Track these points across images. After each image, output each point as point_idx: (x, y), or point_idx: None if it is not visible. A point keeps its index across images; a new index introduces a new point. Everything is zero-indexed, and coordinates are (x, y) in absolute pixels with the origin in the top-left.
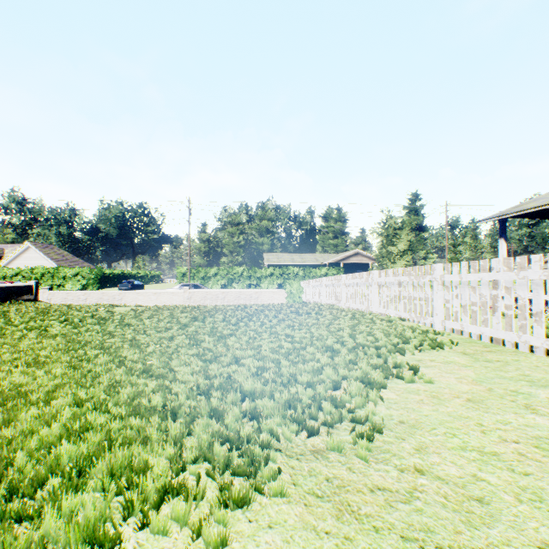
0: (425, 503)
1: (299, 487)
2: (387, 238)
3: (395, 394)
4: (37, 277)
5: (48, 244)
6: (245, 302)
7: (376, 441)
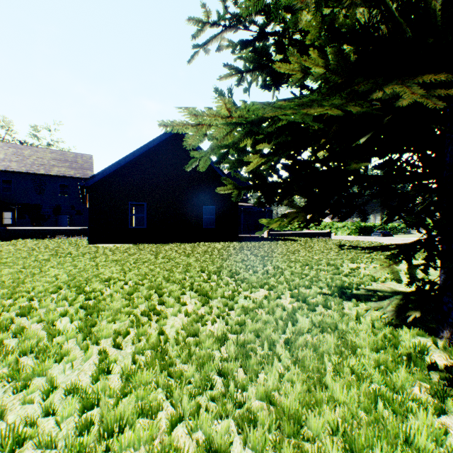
0: None
1: None
2: None
3: None
4: (321, 228)
5: None
6: None
7: None
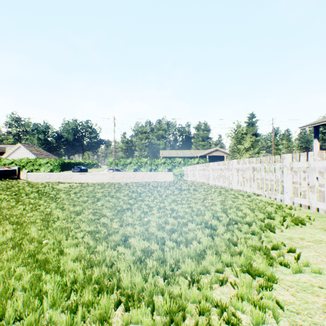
0: None
1: None
2: (237, 139)
3: (290, 293)
4: (24, 164)
5: (31, 145)
6: (148, 180)
7: None
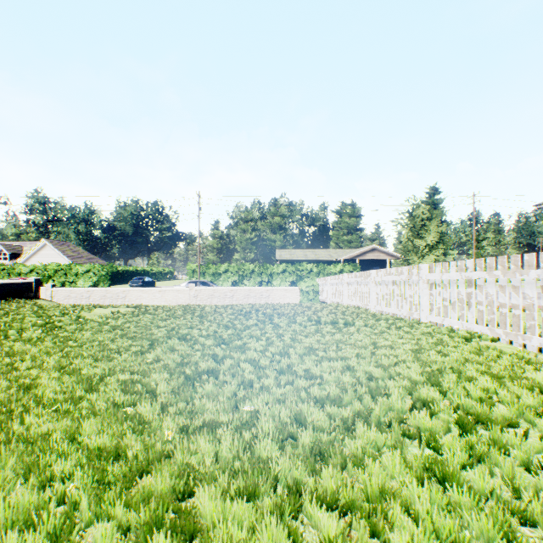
0: None
1: None
2: (413, 229)
3: None
4: (50, 274)
5: (64, 242)
6: (255, 301)
7: None
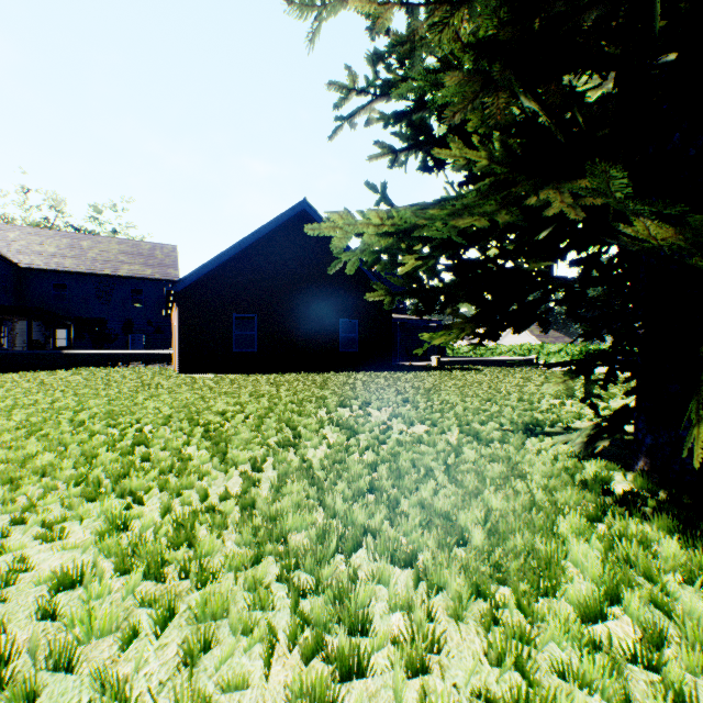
0: None
1: None
2: None
3: None
4: (523, 353)
5: None
6: None
7: None
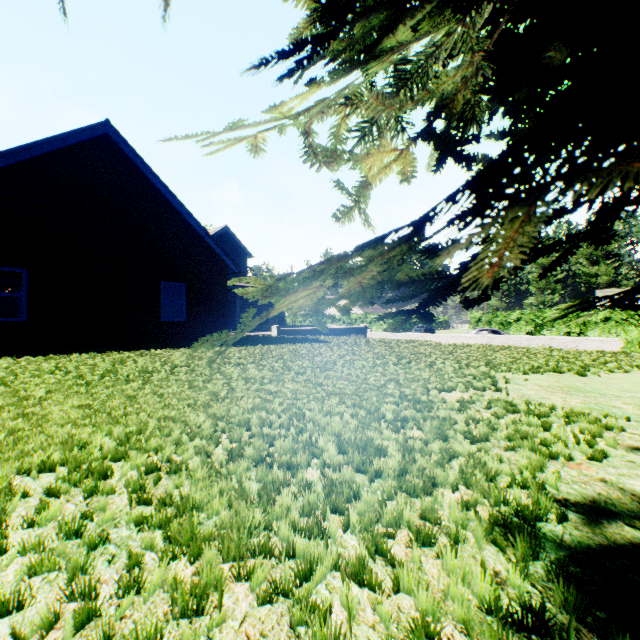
0: (589, 381)
1: (547, 376)
2: None
3: (622, 375)
4: (351, 322)
5: None
6: None
7: (588, 377)
